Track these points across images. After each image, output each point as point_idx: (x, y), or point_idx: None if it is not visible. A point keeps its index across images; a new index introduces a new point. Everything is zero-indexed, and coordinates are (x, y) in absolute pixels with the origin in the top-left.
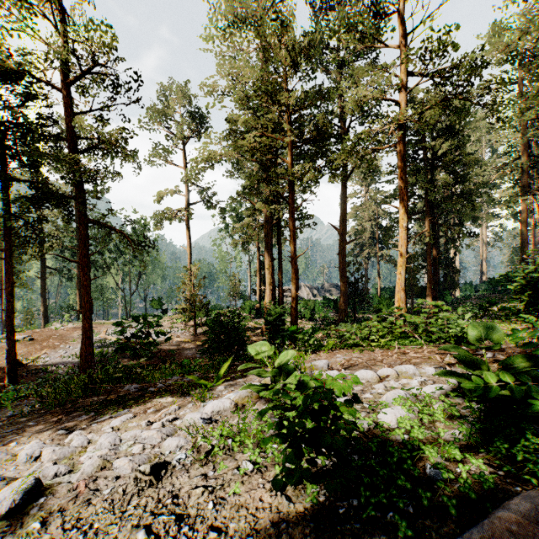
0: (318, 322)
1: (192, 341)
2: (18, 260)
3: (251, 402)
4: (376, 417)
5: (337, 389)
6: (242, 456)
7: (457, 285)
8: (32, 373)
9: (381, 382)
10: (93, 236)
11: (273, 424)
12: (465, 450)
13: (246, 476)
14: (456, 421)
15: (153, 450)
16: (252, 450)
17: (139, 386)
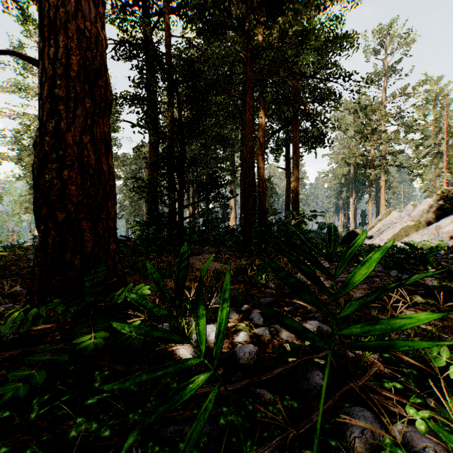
0: None
1: None
2: None
3: None
4: None
5: None
6: None
7: None
8: None
9: None
10: None
11: None
12: None
13: None
14: None
15: None
16: None
17: None
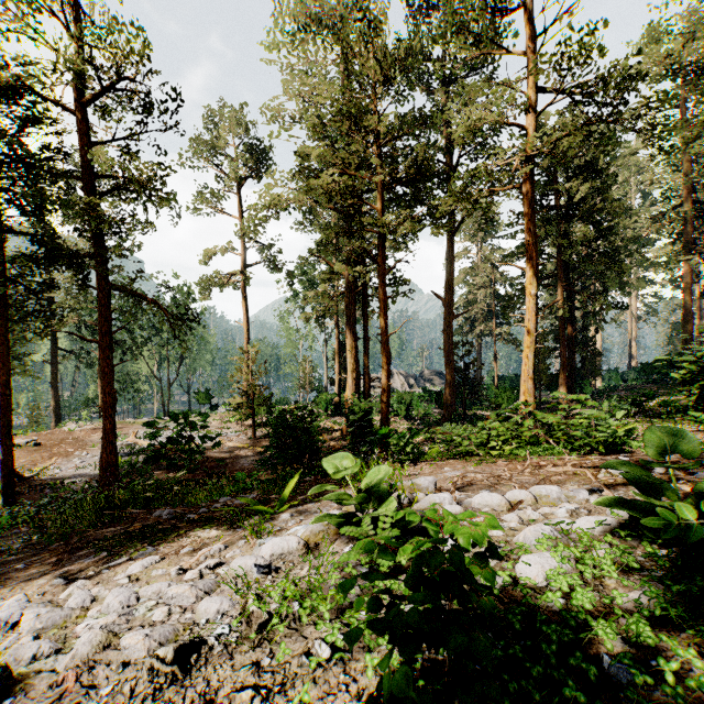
0: (416, 422)
1: (250, 447)
2: (20, 340)
3: (327, 540)
4: (511, 567)
5: (462, 537)
6: (313, 632)
7: (599, 372)
8: (36, 490)
9: (513, 511)
10: (120, 308)
11: (363, 601)
12: (656, 626)
13: (320, 668)
14: (633, 576)
15: (183, 617)
16: (329, 625)
17: (174, 511)
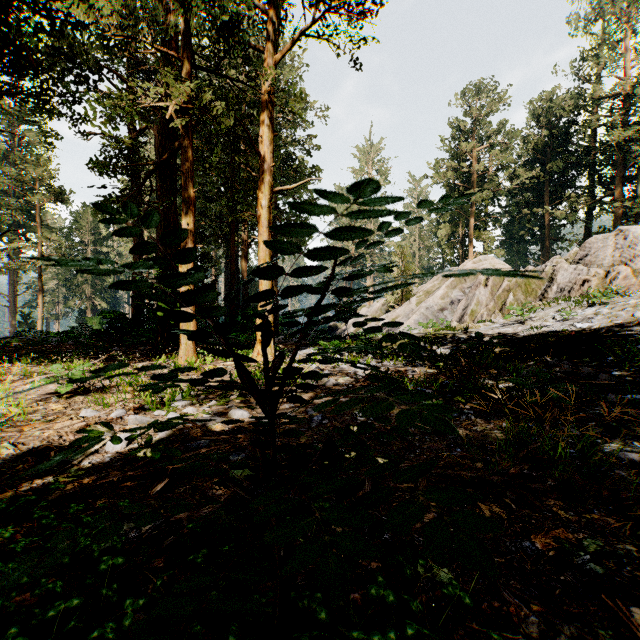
0: None
1: None
2: None
3: None
4: None
5: None
6: None
7: None
8: None
9: None
10: None
11: None
12: None
13: None
14: None
15: None
16: None
17: None
